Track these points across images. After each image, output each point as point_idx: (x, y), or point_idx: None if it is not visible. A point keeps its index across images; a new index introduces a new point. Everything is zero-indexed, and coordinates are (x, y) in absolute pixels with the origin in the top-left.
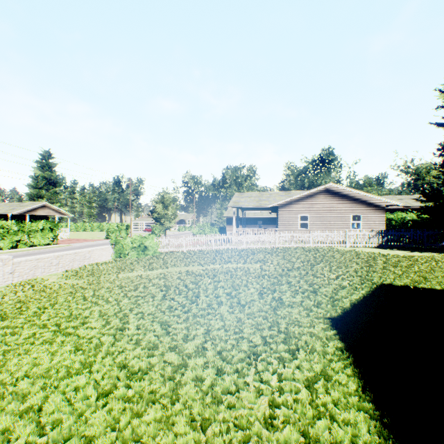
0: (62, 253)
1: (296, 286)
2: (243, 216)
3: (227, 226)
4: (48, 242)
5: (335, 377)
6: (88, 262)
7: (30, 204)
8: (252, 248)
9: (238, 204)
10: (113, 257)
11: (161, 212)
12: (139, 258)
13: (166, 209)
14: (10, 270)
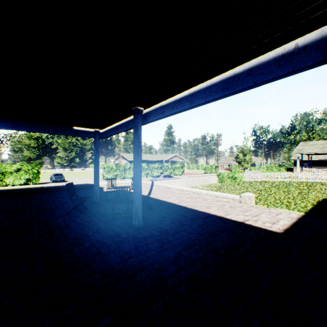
0: (199, 177)
1: (321, 193)
2: (308, 159)
3: (293, 167)
4: (181, 174)
5: (310, 202)
6: (208, 183)
7: (170, 155)
8: (310, 182)
9: (302, 151)
10: (217, 182)
11: (241, 158)
12: (232, 183)
13: (244, 156)
14: (186, 182)
